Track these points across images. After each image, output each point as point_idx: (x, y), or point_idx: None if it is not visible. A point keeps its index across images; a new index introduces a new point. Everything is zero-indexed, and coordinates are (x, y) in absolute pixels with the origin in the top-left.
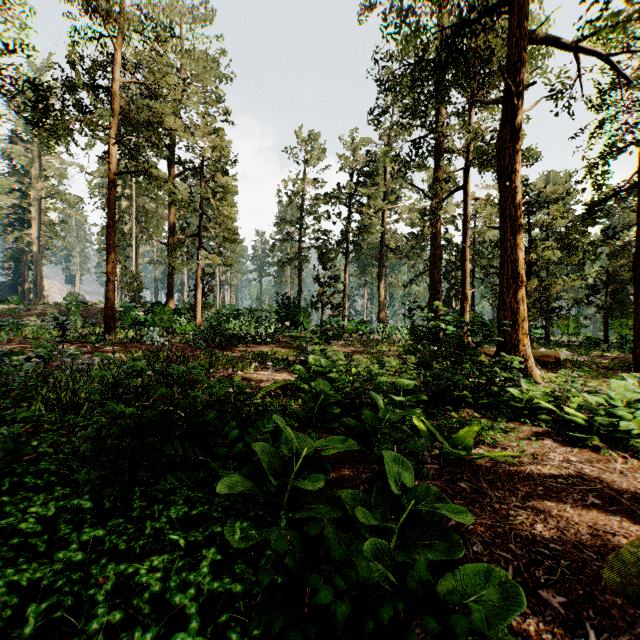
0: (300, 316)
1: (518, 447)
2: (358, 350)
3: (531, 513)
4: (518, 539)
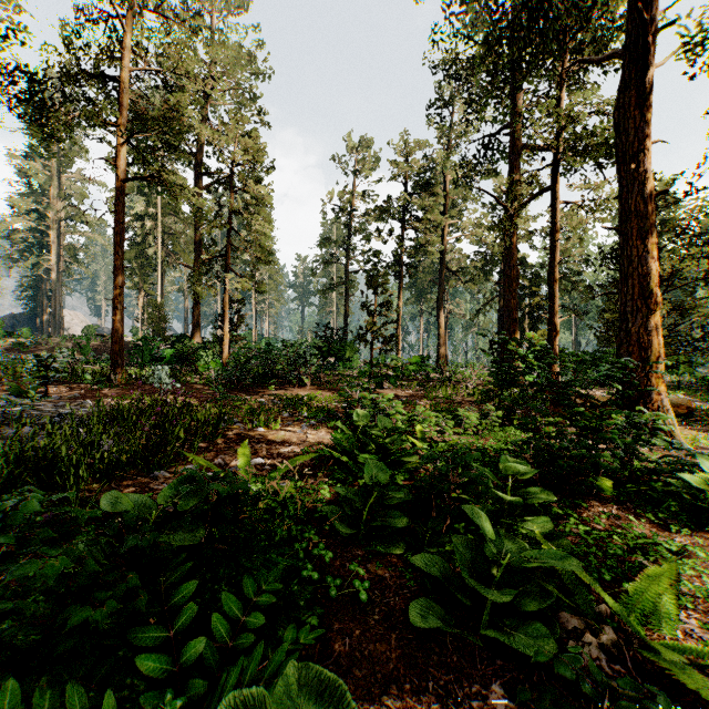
0: (346, 351)
1: None
2: (417, 393)
3: None
4: None
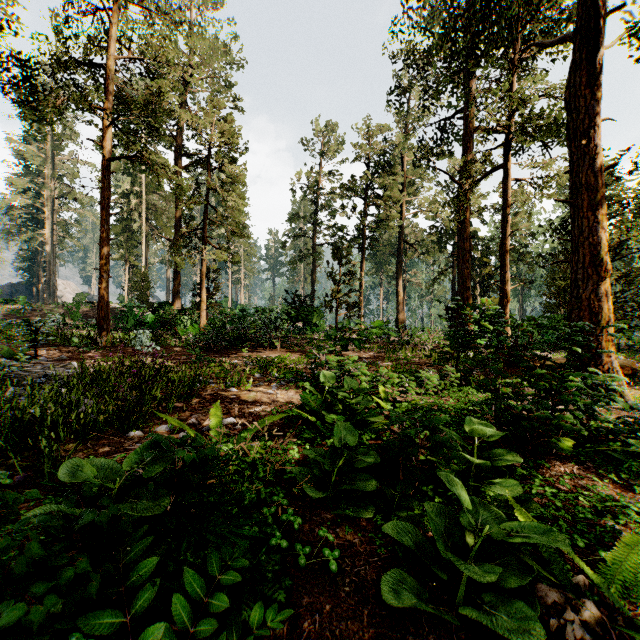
0: (313, 316)
1: None
2: (378, 355)
3: None
4: None
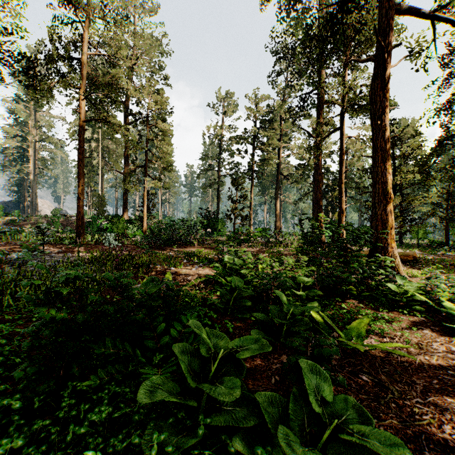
0: (218, 225)
1: (403, 337)
2: (261, 250)
3: (434, 411)
4: (431, 444)
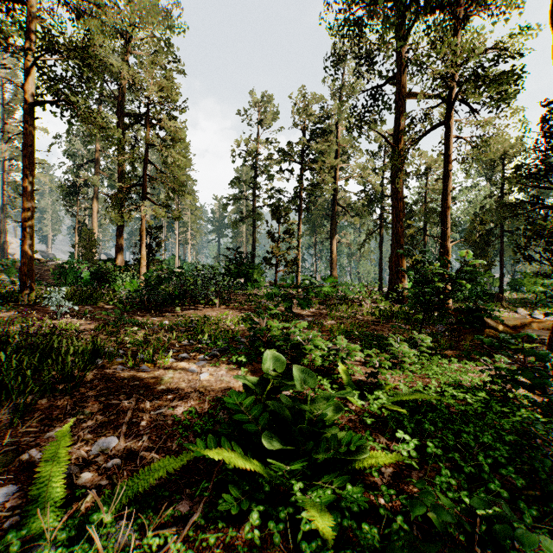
0: (254, 273)
1: None
2: (319, 312)
3: None
4: None
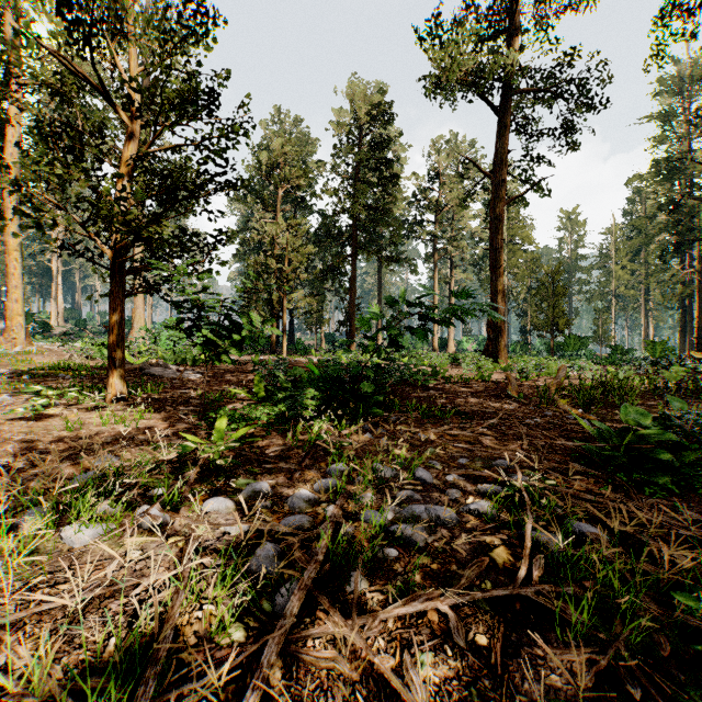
0: None
1: None
2: None
3: None
4: None
